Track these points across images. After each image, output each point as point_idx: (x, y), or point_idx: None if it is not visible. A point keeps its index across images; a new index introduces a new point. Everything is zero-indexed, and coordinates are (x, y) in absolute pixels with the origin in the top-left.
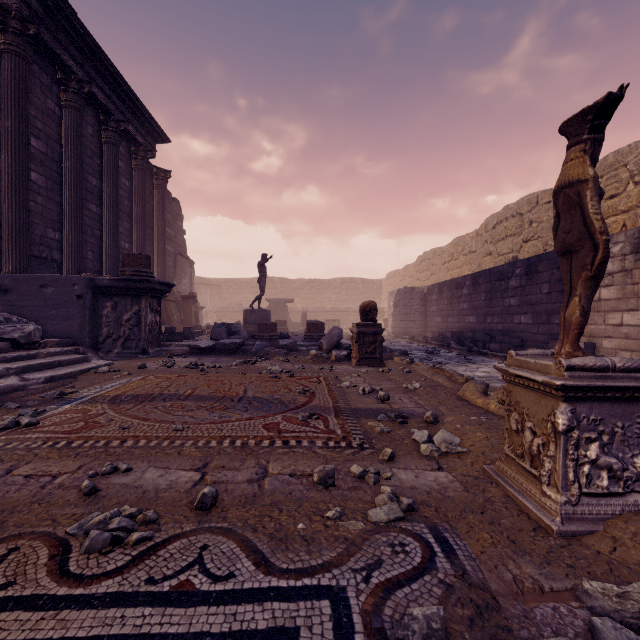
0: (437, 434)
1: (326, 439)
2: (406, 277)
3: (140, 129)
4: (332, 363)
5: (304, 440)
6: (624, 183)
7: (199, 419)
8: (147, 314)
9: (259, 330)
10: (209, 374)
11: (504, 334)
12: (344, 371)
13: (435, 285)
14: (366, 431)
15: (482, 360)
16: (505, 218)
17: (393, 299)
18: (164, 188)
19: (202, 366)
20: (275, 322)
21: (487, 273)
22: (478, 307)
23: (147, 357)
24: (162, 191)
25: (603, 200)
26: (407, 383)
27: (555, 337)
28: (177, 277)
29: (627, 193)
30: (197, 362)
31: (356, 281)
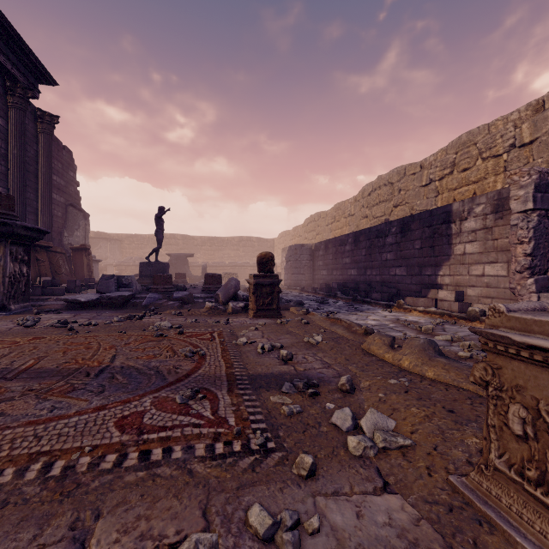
0: (365, 416)
1: (212, 438)
2: (295, 236)
3: (17, 63)
4: (228, 315)
5: (177, 445)
6: (474, 159)
7: (11, 417)
8: (6, 263)
9: (153, 282)
10: (77, 334)
11: (382, 285)
12: (241, 324)
13: (322, 242)
14: (269, 414)
15: (368, 308)
16: (379, 186)
17: (285, 255)
18: (50, 133)
19: (73, 324)
20: (171, 274)
21: (367, 231)
22: (359, 261)
23: (6, 314)
24: (48, 136)
25: (458, 172)
26: (308, 336)
27: (426, 287)
28: (68, 229)
29: (477, 167)
30: (70, 319)
31: (252, 239)
